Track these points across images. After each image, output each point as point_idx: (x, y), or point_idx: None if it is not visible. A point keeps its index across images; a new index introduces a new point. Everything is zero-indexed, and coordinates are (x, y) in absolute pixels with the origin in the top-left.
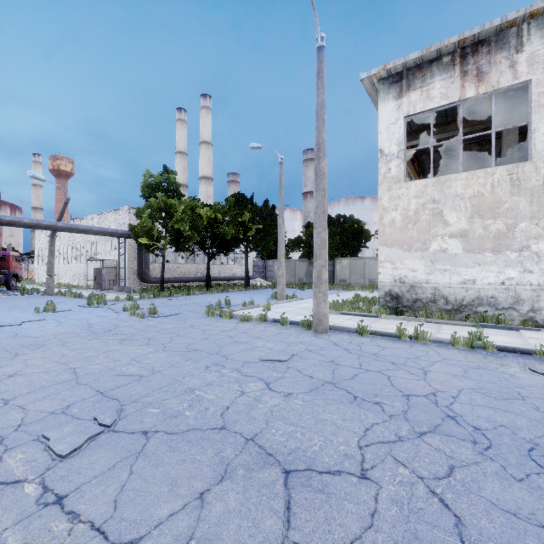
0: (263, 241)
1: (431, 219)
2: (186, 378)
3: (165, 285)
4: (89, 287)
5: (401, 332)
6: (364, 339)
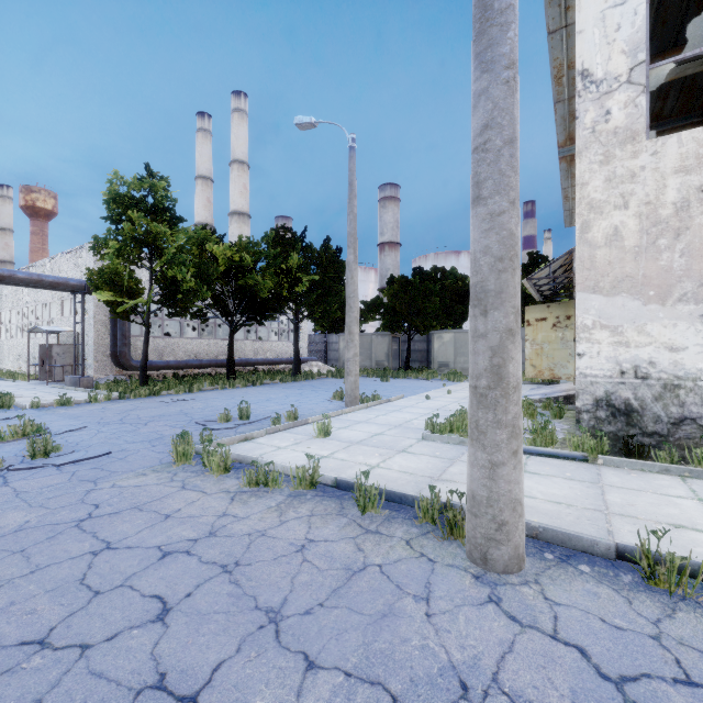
0: (323, 304)
1: None
2: None
3: (163, 372)
4: (37, 377)
5: None
6: None
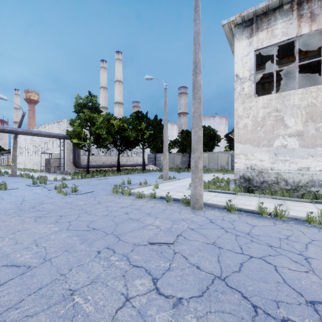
0: (154, 142)
1: (274, 123)
2: (72, 271)
3: (91, 169)
4: (43, 171)
5: (262, 210)
6: (233, 216)
